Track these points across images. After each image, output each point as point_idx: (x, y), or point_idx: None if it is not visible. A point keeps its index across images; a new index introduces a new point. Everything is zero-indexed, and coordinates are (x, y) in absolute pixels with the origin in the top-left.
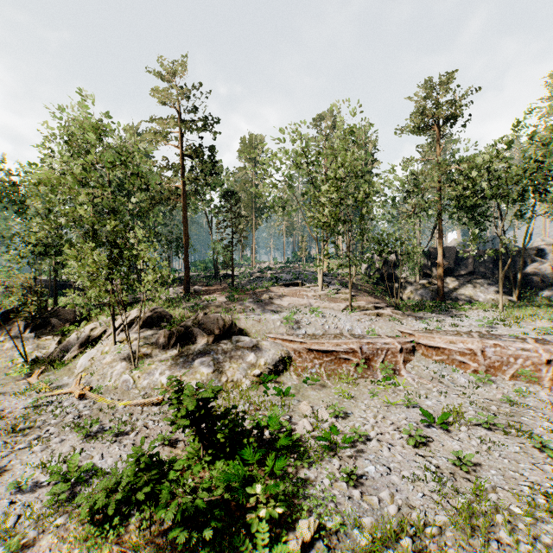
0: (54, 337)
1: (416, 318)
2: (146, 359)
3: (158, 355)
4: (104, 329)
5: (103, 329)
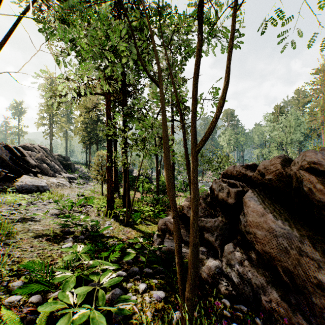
0: None
1: None
2: None
3: None
4: None
5: None
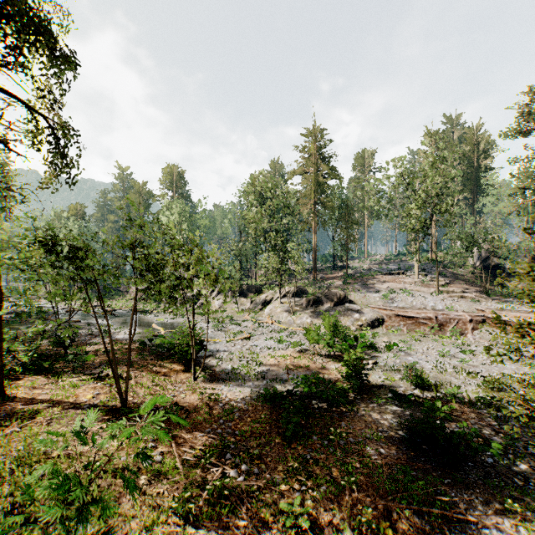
0: (247, 300)
1: (499, 301)
2: (297, 311)
3: (303, 310)
4: (272, 297)
5: (271, 297)
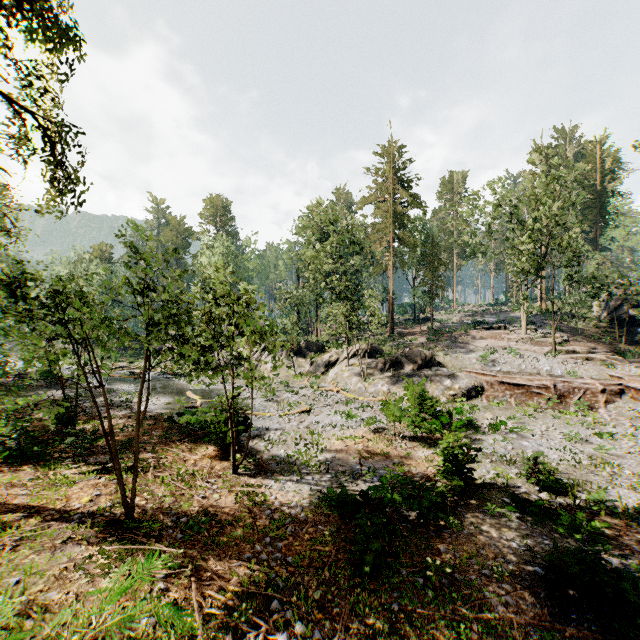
0: (306, 361)
1: (639, 365)
2: (370, 376)
3: (378, 375)
4: (338, 357)
5: (337, 357)
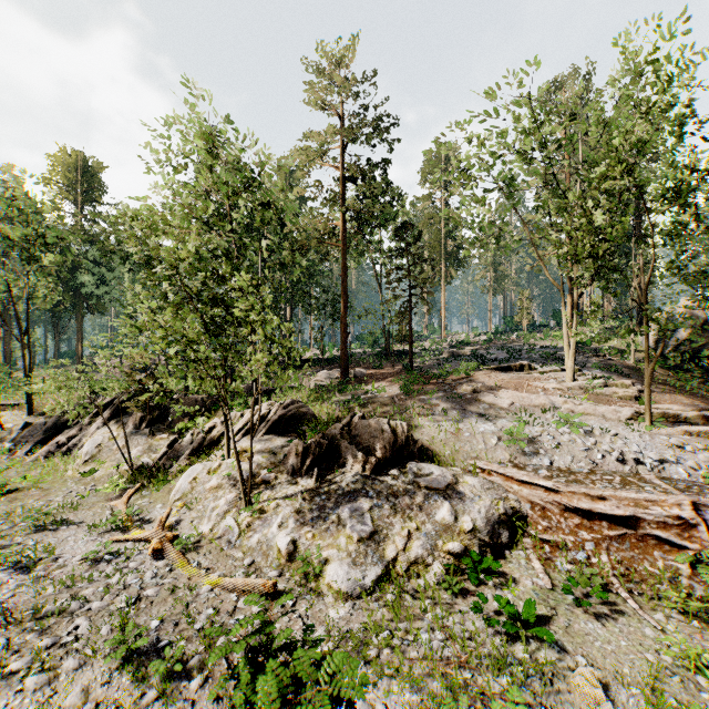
0: (169, 436)
1: None
2: (265, 490)
3: (283, 486)
4: (224, 431)
5: (222, 431)
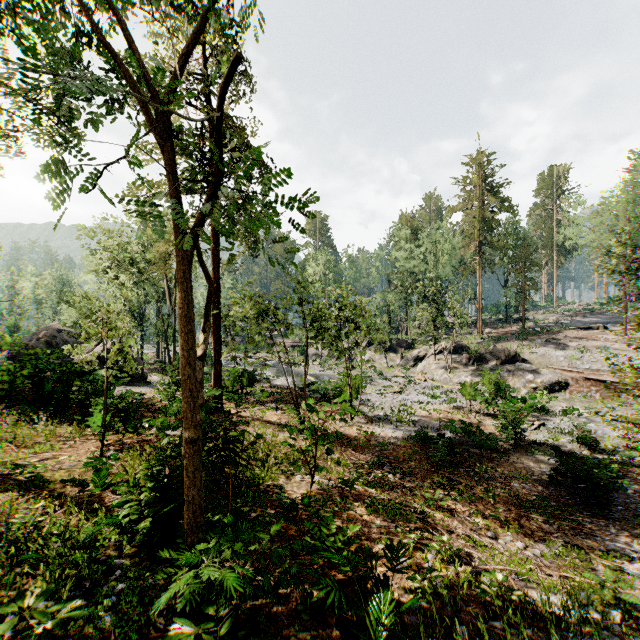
0: (396, 356)
1: None
2: (455, 369)
3: (462, 368)
4: (426, 353)
5: (425, 353)
